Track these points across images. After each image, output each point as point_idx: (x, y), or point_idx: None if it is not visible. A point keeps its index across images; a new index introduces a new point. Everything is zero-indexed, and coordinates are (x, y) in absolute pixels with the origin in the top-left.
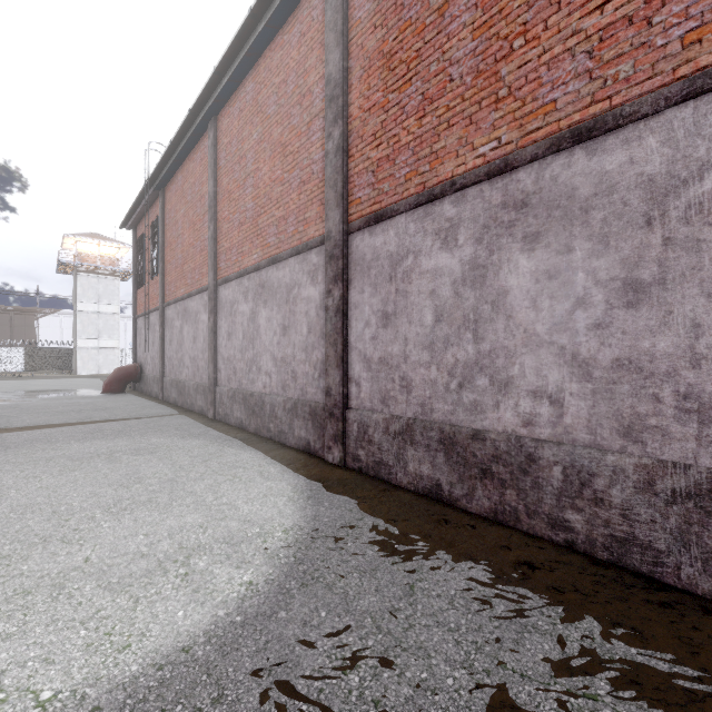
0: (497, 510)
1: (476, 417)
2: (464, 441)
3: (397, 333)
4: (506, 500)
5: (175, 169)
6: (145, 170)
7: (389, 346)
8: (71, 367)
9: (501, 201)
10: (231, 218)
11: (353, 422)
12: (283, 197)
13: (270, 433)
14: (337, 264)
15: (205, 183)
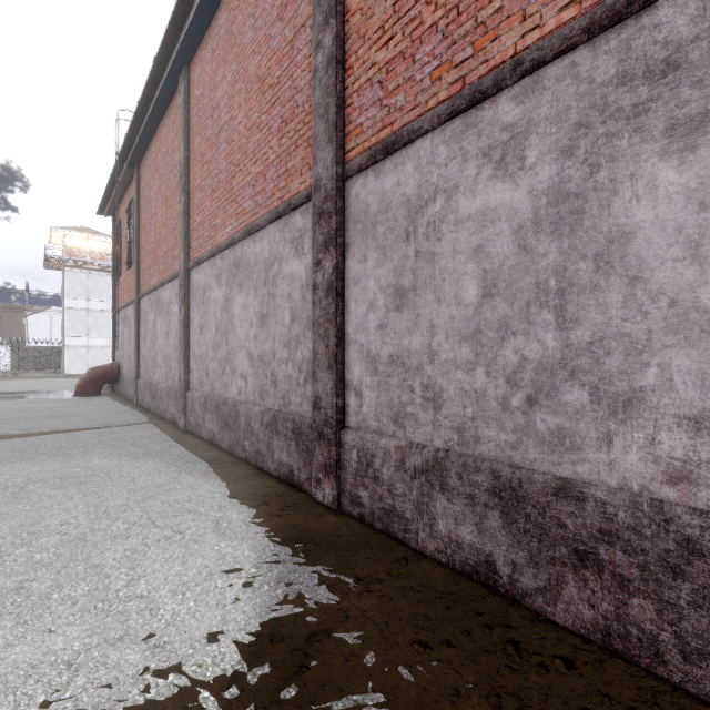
0: (611, 629)
1: (562, 457)
2: (539, 496)
3: (418, 317)
4: (631, 615)
5: (148, 140)
6: (115, 143)
7: (406, 338)
8: (60, 366)
9: (615, 73)
10: (204, 186)
11: (351, 447)
12: (260, 147)
13: (245, 452)
14: (329, 223)
15: (177, 149)
